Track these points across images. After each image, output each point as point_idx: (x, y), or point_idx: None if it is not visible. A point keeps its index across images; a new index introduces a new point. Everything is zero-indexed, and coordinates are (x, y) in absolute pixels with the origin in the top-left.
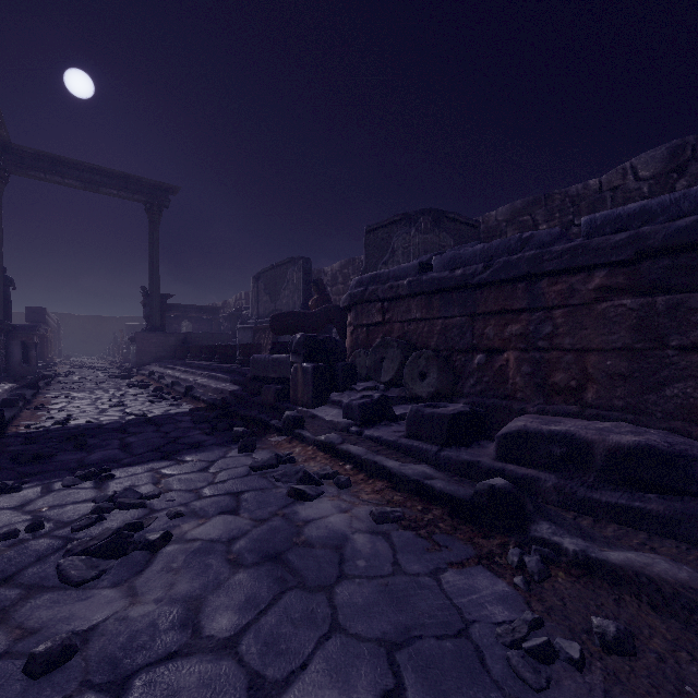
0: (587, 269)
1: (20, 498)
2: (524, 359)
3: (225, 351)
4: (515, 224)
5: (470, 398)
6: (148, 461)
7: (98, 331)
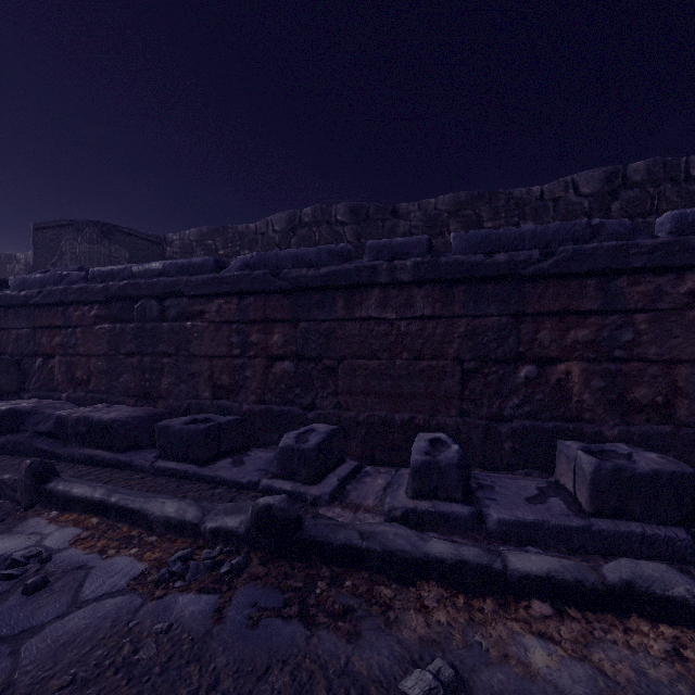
0: (92, 303)
1: None
2: (63, 362)
3: None
4: (202, 245)
5: (32, 393)
6: None
7: None
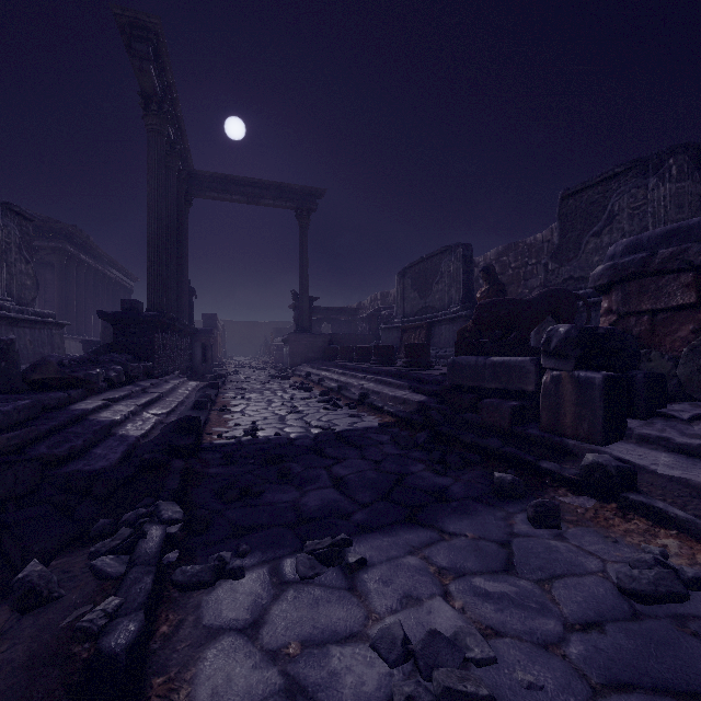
0: None
1: (246, 600)
2: None
3: (383, 352)
4: None
5: None
6: (392, 525)
7: (251, 334)
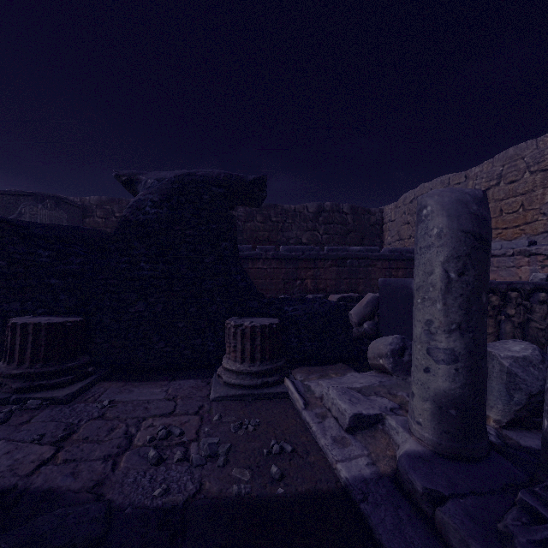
0: None
1: None
2: None
3: None
4: (102, 208)
5: None
6: None
7: None
